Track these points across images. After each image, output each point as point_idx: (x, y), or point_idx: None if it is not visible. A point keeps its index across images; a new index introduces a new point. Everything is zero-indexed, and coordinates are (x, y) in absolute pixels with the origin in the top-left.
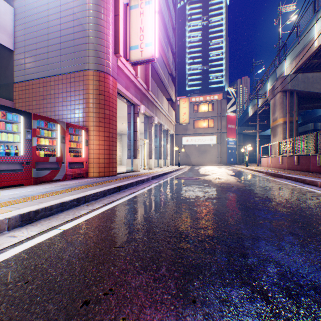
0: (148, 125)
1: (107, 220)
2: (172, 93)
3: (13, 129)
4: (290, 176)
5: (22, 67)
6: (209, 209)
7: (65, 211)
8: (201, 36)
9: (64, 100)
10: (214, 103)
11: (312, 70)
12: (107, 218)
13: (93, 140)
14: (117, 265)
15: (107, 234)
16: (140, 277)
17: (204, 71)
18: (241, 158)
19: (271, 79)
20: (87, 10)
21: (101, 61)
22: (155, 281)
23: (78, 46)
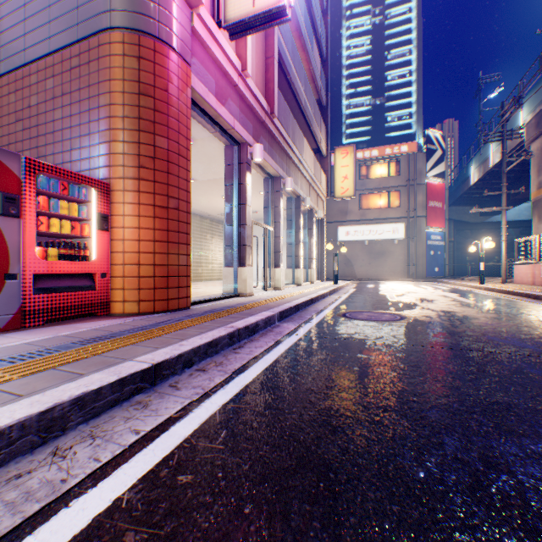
0: (272, 195)
1: None
2: (320, 137)
3: None
4: None
5: None
6: None
7: None
8: (371, 45)
9: (58, 116)
10: (400, 160)
11: None
12: None
13: (123, 216)
14: None
15: None
16: None
17: (377, 108)
18: (449, 266)
19: (531, 101)
20: None
21: (143, 5)
22: None
23: None
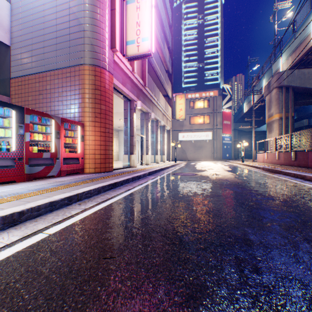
0: (145, 121)
1: (99, 222)
2: (168, 89)
3: (4, 123)
4: (288, 172)
5: (18, 62)
6: (209, 209)
7: (55, 211)
8: (197, 35)
9: (60, 95)
10: (210, 100)
11: (308, 66)
12: (98, 220)
13: (89, 136)
14: (105, 284)
15: (97, 240)
16: (132, 304)
17: (200, 68)
18: (236, 153)
19: (267, 76)
20: (83, 4)
21: (96, 55)
22: (151, 310)
23: (74, 41)
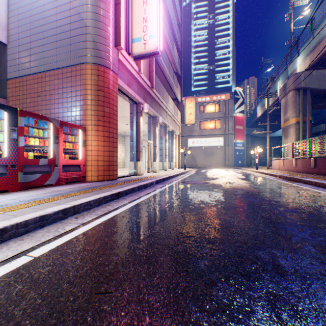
0: (152, 125)
1: (96, 241)
2: (177, 92)
3: None
4: (309, 180)
5: (16, 62)
6: (226, 224)
7: (46, 226)
8: (207, 35)
9: (60, 96)
10: (221, 103)
11: None
12: (96, 238)
13: (91, 141)
14: None
15: (91, 266)
16: None
17: (211, 71)
18: (248, 160)
19: (282, 78)
20: None
21: (99, 53)
22: None
23: (75, 38)
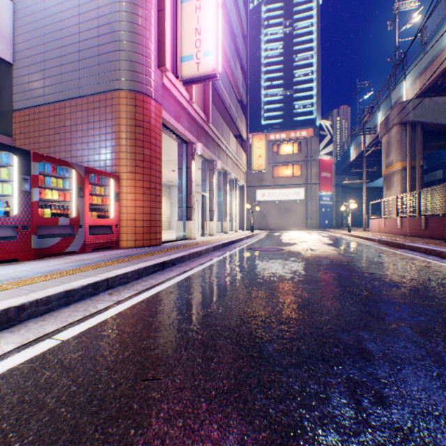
0: (208, 173)
1: (138, 322)
2: (242, 127)
3: (1, 175)
4: (417, 246)
5: (25, 87)
6: (304, 302)
7: (73, 304)
8: (283, 49)
9: (85, 134)
10: (301, 142)
11: (444, 93)
12: (137, 318)
13: (126, 193)
14: (143, 425)
15: (133, 350)
16: None
17: (287, 98)
18: (338, 219)
19: (384, 108)
20: (118, 2)
21: (138, 77)
22: None
23: (105, 56)
